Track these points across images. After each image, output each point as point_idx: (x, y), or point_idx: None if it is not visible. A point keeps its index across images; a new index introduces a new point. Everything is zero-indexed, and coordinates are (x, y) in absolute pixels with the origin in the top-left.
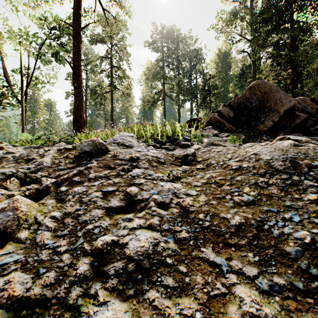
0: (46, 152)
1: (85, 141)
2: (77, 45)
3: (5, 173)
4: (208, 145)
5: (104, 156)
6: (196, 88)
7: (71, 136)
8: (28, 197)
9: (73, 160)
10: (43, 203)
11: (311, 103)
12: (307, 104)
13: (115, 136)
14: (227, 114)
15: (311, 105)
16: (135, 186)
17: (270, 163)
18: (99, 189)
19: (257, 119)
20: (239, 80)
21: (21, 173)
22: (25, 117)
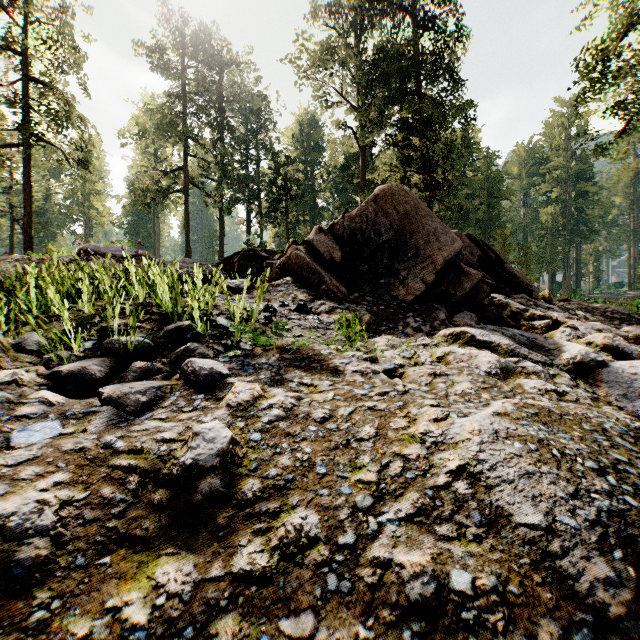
0: None
1: None
2: None
3: None
4: (285, 365)
5: None
6: (257, 178)
7: None
8: None
9: None
10: None
11: (471, 244)
12: (464, 246)
13: None
14: (328, 251)
15: (471, 249)
16: None
17: (555, 561)
18: None
19: (392, 272)
20: (339, 178)
21: None
22: None
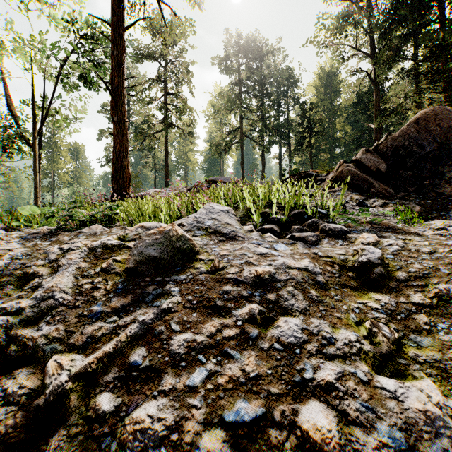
0: (63, 257)
1: (147, 235)
2: (119, 56)
3: None
4: (378, 230)
5: (190, 268)
6: (287, 124)
7: (111, 209)
8: None
9: (124, 280)
10: None
11: None
12: None
13: (197, 213)
14: (375, 165)
15: None
16: (313, 393)
17: None
18: (212, 412)
19: (436, 175)
20: (353, 112)
21: None
22: (38, 169)
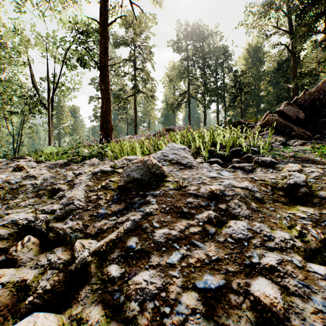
0: (76, 178)
1: (132, 163)
2: (104, 44)
3: (17, 221)
4: (300, 162)
5: (162, 186)
6: (223, 87)
7: (103, 148)
8: (49, 295)
9: (117, 194)
10: (80, 319)
11: None
12: None
13: (163, 149)
14: (295, 114)
15: None
16: (260, 273)
17: None
18: (187, 281)
19: None
20: (274, 76)
21: (40, 222)
22: (51, 124)
